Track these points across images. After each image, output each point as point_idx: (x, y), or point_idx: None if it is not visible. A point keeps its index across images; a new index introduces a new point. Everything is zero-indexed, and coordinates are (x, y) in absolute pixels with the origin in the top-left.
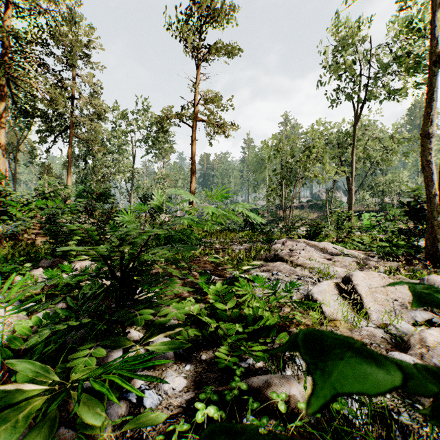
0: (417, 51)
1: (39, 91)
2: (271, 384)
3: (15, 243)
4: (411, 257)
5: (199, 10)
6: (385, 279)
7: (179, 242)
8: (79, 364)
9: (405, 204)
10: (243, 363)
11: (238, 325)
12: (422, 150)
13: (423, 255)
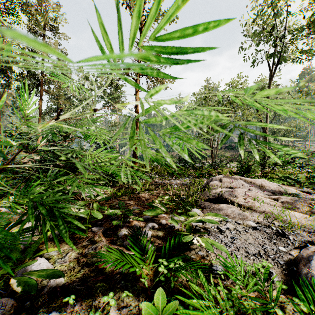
0: None
1: None
2: None
3: None
4: None
5: None
6: None
7: None
8: None
9: None
10: None
11: None
12: None
13: None
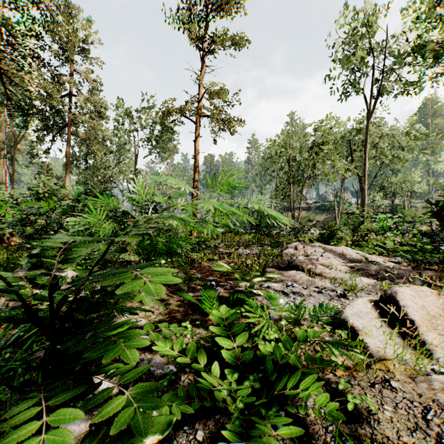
0: (438, 39)
1: (33, 85)
2: None
3: None
4: None
5: None
6: (441, 298)
7: (165, 253)
8: None
9: (430, 204)
10: None
11: (252, 377)
12: None
13: None
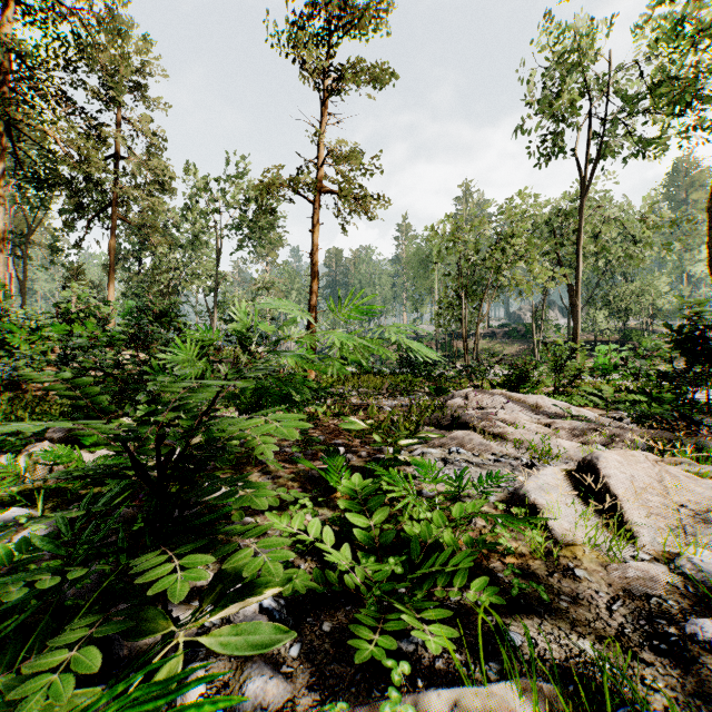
0: (689, 74)
1: (60, 144)
2: (467, 710)
3: (14, 395)
4: (687, 421)
5: (324, 8)
6: (658, 466)
7: (281, 401)
8: (37, 693)
9: (672, 330)
10: (403, 642)
11: (393, 560)
12: (710, 235)
13: (705, 417)
